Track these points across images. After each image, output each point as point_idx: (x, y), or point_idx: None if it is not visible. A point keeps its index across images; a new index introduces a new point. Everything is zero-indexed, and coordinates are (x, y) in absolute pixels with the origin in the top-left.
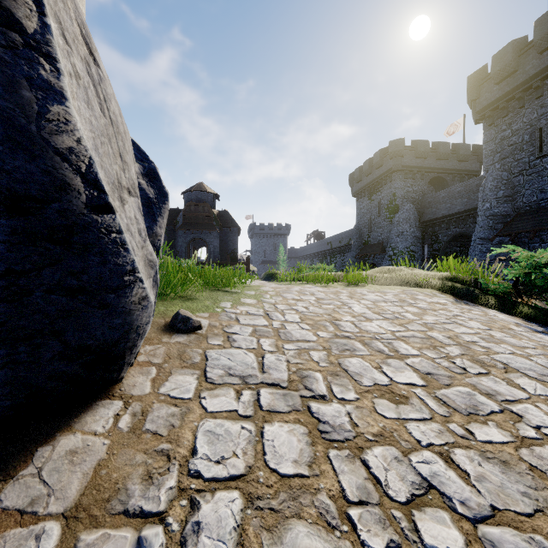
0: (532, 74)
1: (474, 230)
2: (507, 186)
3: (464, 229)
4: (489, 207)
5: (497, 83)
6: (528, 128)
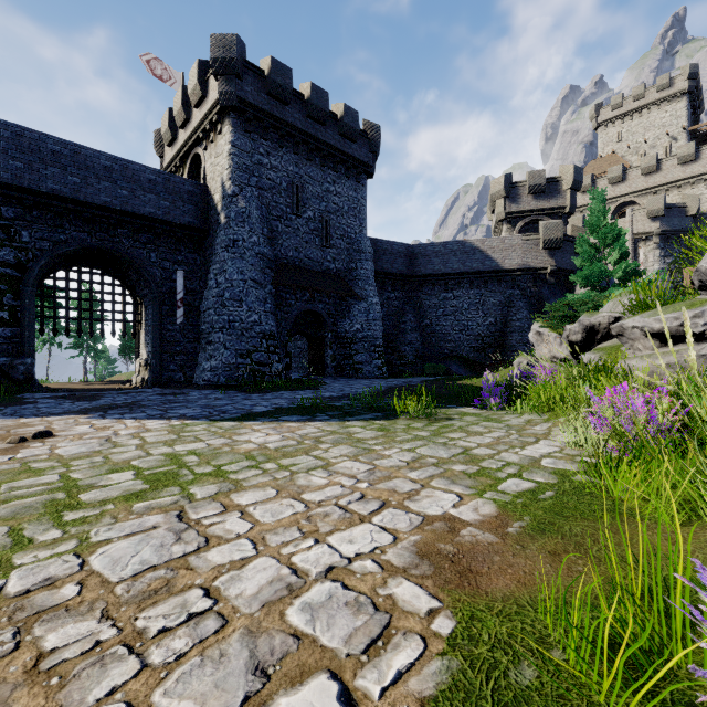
0: (301, 127)
1: (133, 253)
2: (268, 225)
3: (108, 242)
4: (258, 242)
5: (271, 94)
6: (286, 175)
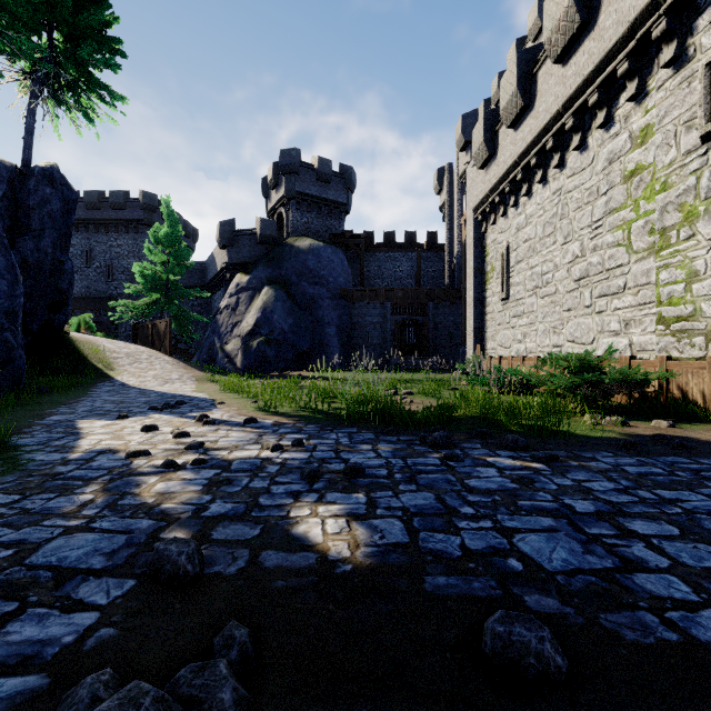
0: (83, 217)
1: None
2: None
3: None
4: None
5: None
6: (81, 247)
